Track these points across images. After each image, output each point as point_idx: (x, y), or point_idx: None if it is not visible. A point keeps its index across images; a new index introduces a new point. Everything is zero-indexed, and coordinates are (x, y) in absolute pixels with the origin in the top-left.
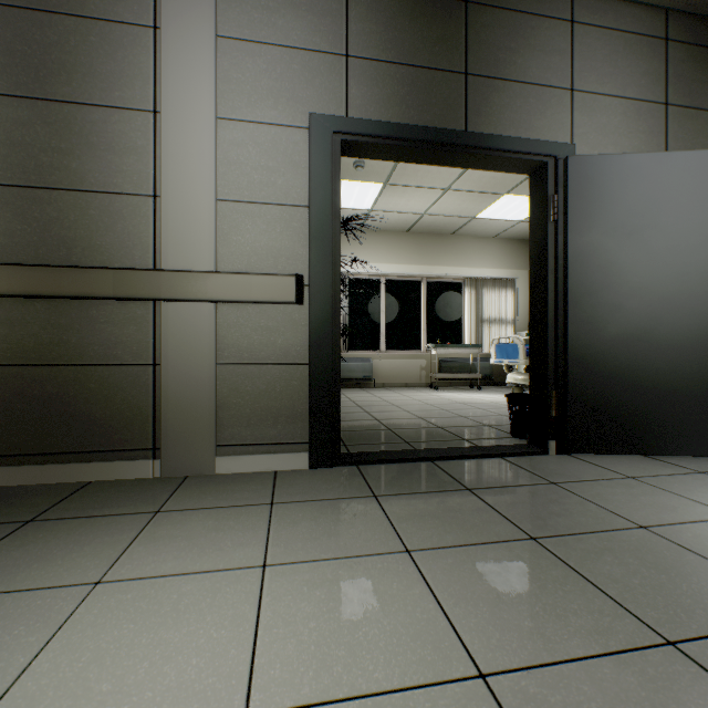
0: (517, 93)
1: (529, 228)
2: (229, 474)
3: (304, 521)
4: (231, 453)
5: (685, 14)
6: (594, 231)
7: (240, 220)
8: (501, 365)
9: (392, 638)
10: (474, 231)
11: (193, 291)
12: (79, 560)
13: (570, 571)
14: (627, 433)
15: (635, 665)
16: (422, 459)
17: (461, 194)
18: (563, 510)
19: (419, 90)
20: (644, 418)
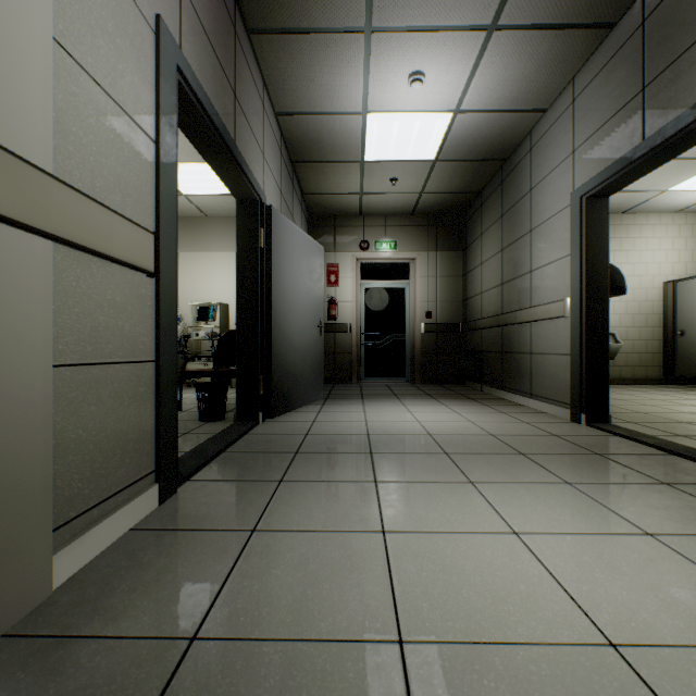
0: (251, 136)
1: (238, 244)
2: (79, 573)
3: (312, 513)
4: (69, 536)
5: (284, 143)
6: (280, 264)
7: (82, 100)
8: None
9: (455, 495)
10: None
11: (24, 204)
12: (338, 693)
13: (402, 454)
14: (290, 398)
15: (458, 460)
16: (220, 453)
17: None
18: (344, 441)
19: (218, 81)
20: (294, 387)
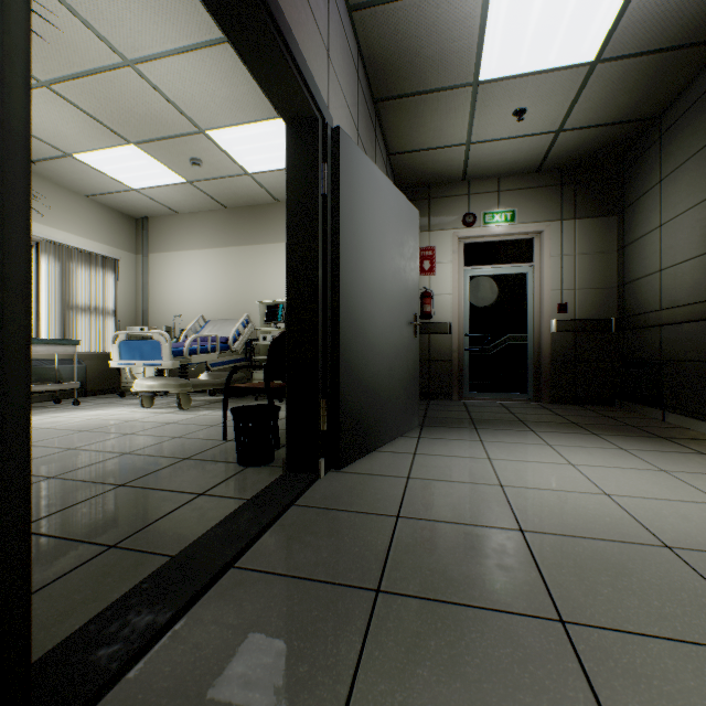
0: (302, 1)
1: (288, 192)
2: None
3: None
4: None
5: (363, 66)
6: (354, 223)
7: None
8: (98, 368)
9: None
10: (60, 176)
11: None
12: None
13: (657, 642)
14: (369, 432)
15: None
16: (220, 574)
17: (68, 107)
18: (476, 550)
19: None
20: (376, 415)
